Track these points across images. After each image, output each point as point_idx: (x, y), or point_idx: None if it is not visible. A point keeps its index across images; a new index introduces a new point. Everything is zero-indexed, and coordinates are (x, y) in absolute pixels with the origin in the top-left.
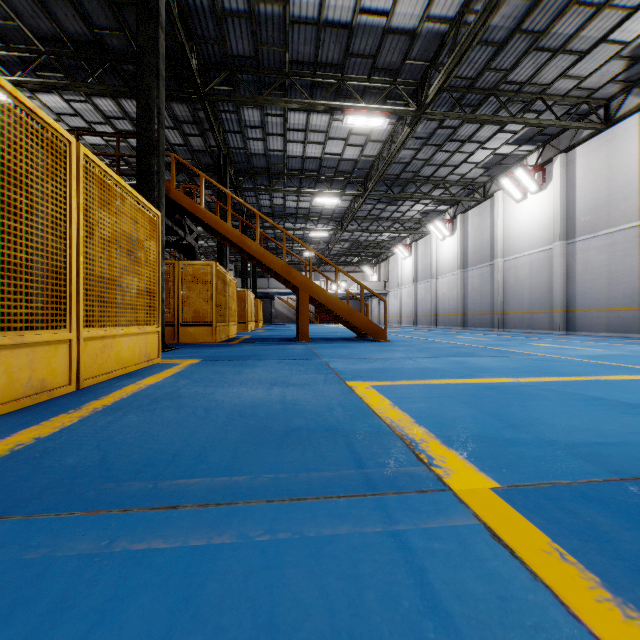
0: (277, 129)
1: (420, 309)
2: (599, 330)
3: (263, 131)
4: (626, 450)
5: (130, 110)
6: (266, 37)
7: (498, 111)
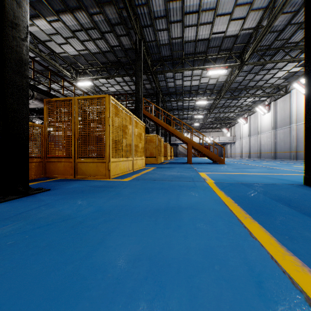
0: (179, 77)
1: (252, 150)
2: None
3: (174, 79)
4: (248, 181)
5: (126, 79)
6: (175, 48)
7: (286, 55)
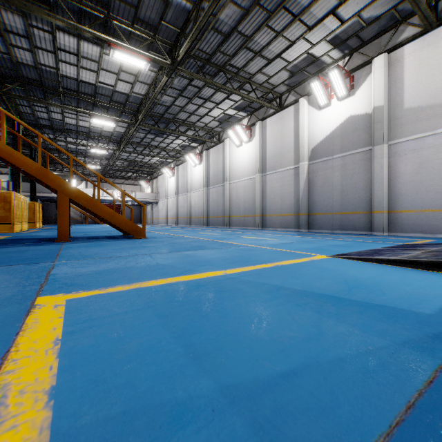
0: (46, 45)
1: (180, 213)
2: (277, 227)
3: (30, 42)
4: (311, 385)
5: None
6: None
7: (226, 84)
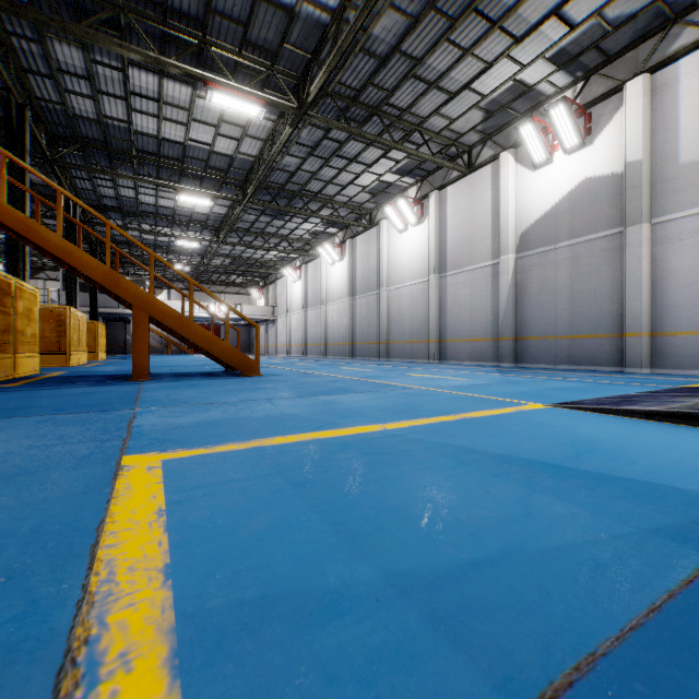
0: (114, 88)
1: (310, 338)
2: (464, 359)
3: (92, 85)
4: (512, 577)
5: None
6: None
7: (382, 134)
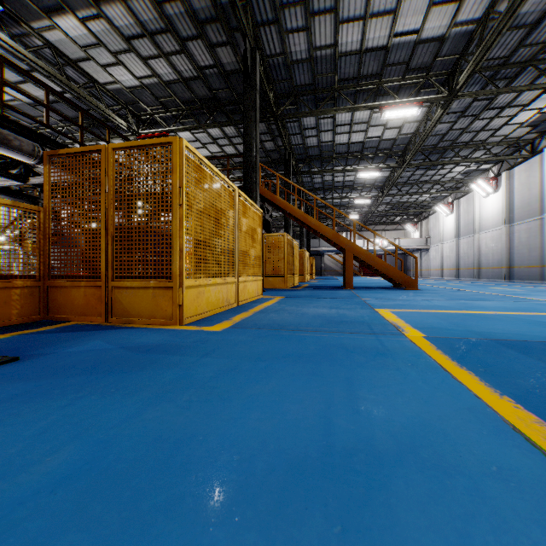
0: (328, 127)
1: (462, 263)
2: None
3: (317, 130)
4: (508, 335)
5: (228, 132)
6: (321, 69)
7: (538, 77)
